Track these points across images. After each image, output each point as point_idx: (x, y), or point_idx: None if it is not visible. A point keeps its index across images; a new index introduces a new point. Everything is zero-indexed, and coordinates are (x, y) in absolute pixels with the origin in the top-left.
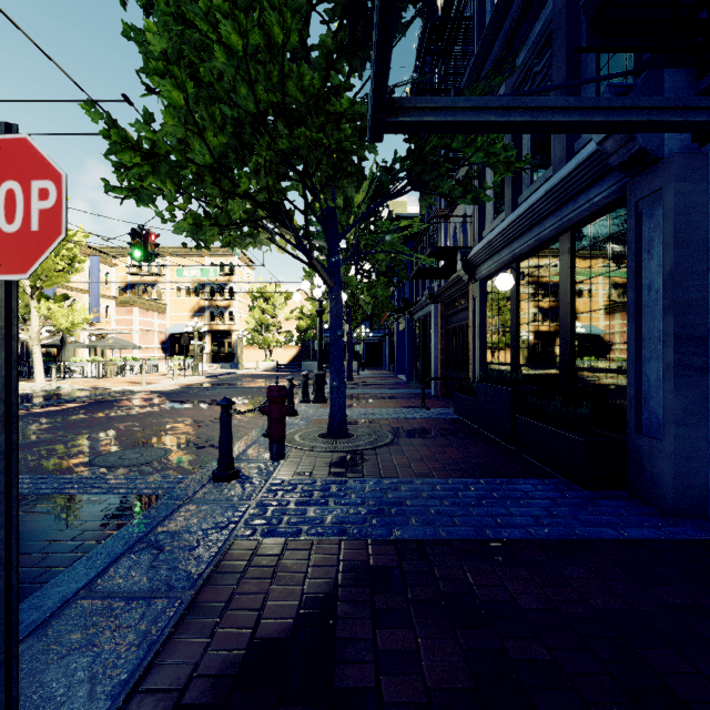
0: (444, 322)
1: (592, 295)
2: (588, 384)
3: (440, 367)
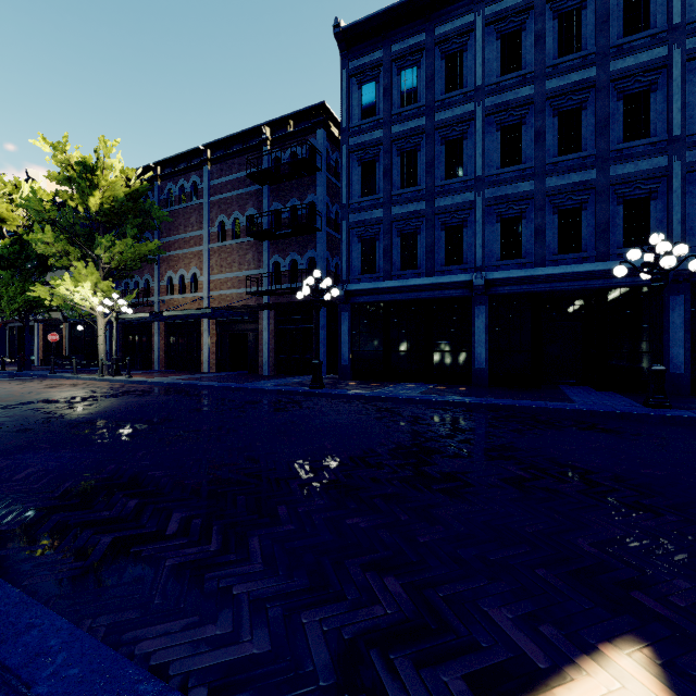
0: (44, 332)
1: None
2: None
3: (42, 352)
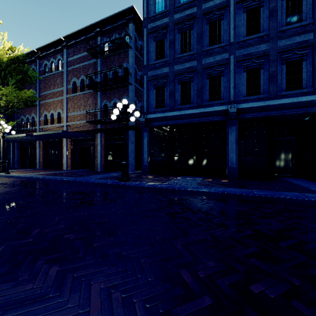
0: None
1: (9, 149)
2: (8, 158)
3: None
